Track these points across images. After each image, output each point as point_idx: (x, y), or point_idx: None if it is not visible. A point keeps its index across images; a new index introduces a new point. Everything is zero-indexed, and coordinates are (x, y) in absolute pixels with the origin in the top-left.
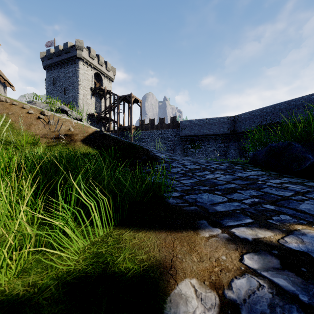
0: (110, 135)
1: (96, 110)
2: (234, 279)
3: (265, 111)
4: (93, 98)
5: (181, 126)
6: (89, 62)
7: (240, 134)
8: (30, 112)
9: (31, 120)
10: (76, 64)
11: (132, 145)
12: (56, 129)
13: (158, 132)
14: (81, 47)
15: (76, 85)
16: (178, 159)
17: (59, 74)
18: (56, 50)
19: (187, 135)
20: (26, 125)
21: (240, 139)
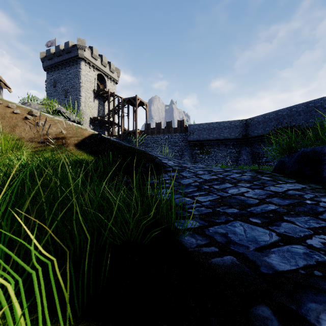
0: (110, 139)
1: (99, 113)
2: None
3: (280, 113)
4: (96, 101)
5: (189, 131)
6: (91, 63)
7: (253, 138)
8: (15, 112)
9: (16, 121)
10: (77, 65)
11: (135, 150)
12: (46, 132)
13: (165, 137)
14: (83, 46)
15: (78, 86)
16: (189, 167)
17: (59, 75)
18: (56, 50)
19: (195, 139)
20: (9, 127)
21: (253, 144)
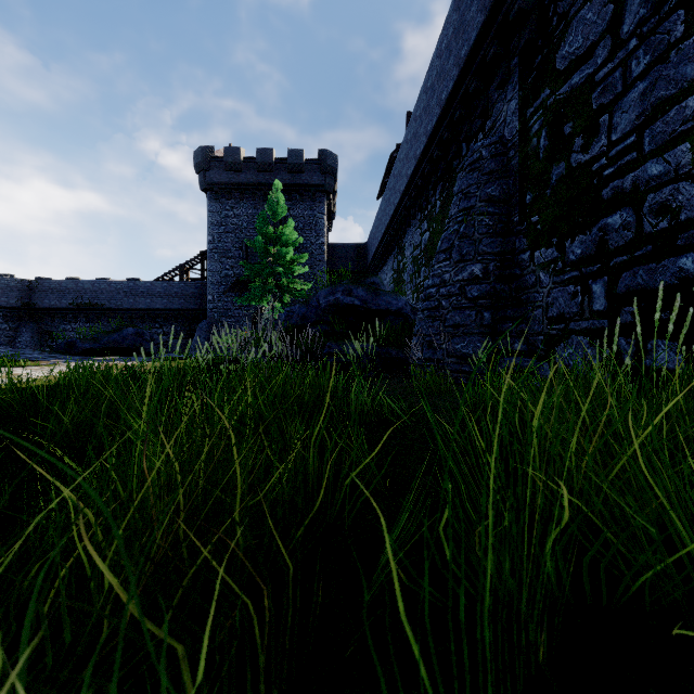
0: None
1: None
2: (50, 362)
3: (81, 285)
4: None
5: None
6: None
7: (43, 311)
8: None
9: None
10: None
11: None
12: None
13: None
14: None
15: None
16: None
17: None
18: None
19: None
20: None
21: (43, 318)
